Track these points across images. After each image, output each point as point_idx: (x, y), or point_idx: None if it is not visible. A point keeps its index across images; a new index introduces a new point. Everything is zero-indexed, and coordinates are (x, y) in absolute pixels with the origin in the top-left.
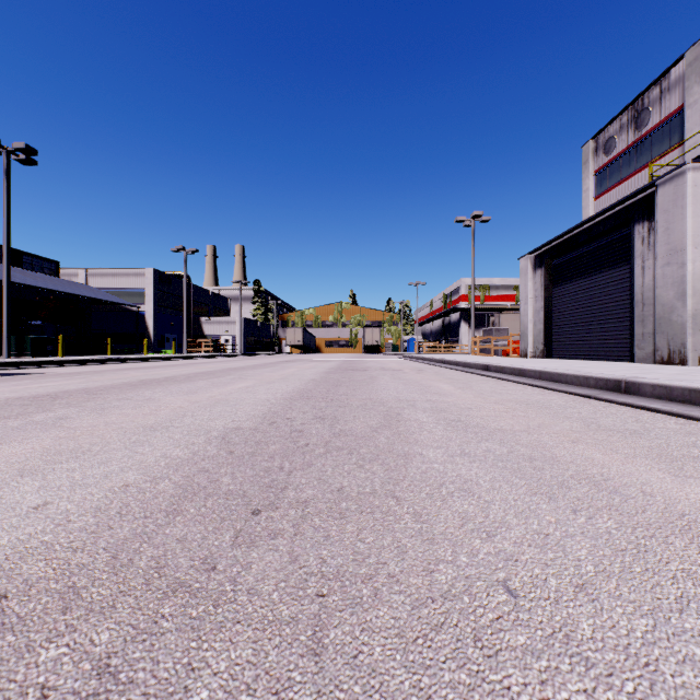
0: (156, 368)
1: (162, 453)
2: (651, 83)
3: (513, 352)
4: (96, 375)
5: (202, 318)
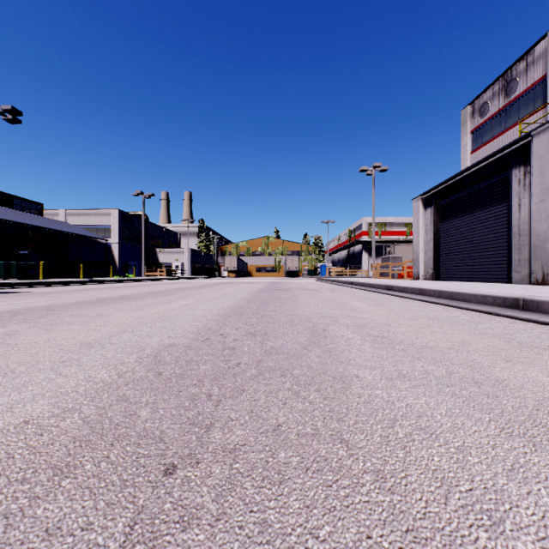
0: (117, 288)
1: (86, 375)
2: (518, 58)
3: (407, 276)
4: (64, 294)
5: (158, 249)
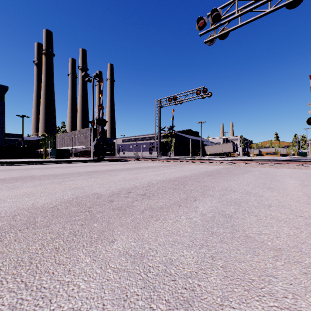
0: None
1: None
2: None
3: (308, 156)
4: None
5: None
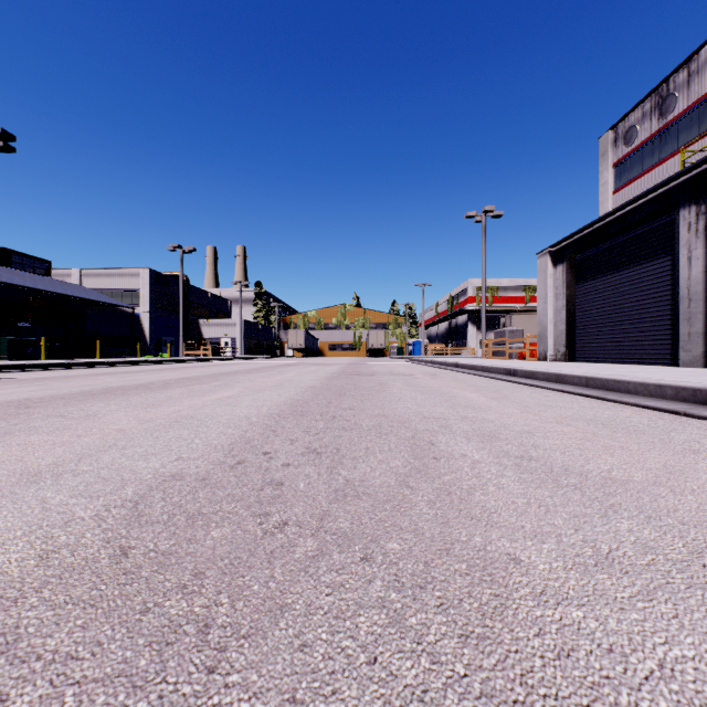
0: (140, 372)
1: None
2: (678, 66)
3: (530, 355)
4: (62, 381)
5: (201, 321)
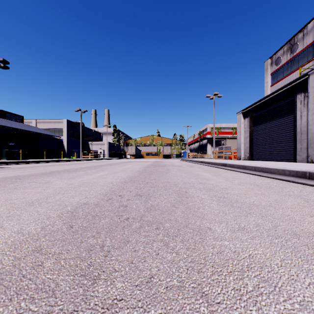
0: (64, 165)
1: (19, 228)
2: (298, 31)
3: (234, 157)
4: (31, 168)
5: (89, 142)
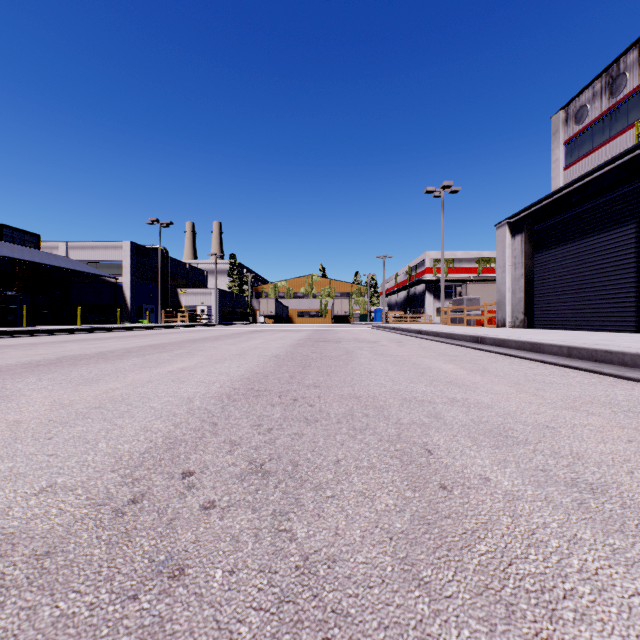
0: (111, 339)
1: None
2: (628, 47)
3: (488, 322)
4: (22, 349)
5: (179, 290)
